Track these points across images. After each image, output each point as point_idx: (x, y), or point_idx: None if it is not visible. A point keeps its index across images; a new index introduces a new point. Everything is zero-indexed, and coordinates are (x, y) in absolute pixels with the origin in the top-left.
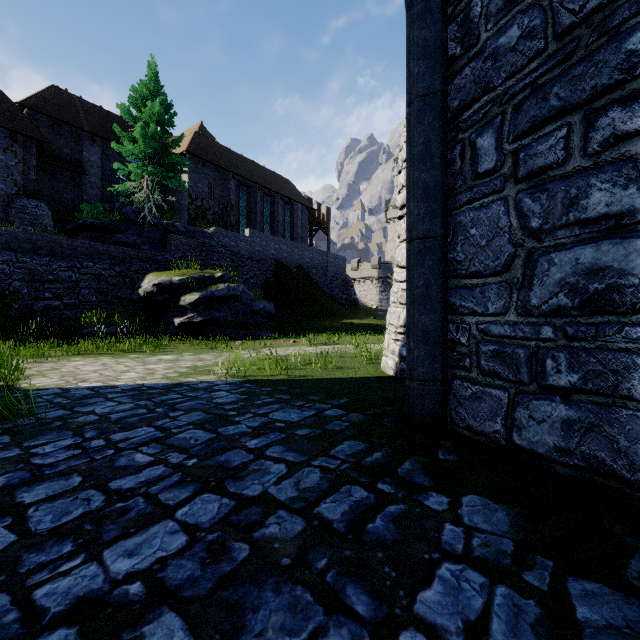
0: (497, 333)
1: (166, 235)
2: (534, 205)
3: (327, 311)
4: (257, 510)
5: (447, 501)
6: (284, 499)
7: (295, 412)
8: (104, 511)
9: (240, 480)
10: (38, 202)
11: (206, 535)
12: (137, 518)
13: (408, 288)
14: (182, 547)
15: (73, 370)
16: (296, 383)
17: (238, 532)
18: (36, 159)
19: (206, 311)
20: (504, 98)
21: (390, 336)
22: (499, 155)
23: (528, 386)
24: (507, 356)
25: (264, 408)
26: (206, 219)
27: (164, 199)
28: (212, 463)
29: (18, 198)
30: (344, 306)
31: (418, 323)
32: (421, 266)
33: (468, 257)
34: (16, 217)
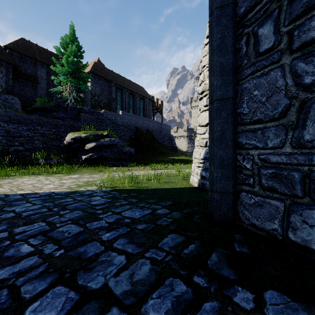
0: (275, 161)
1: (79, 113)
2: (307, 66)
3: (161, 152)
4: (94, 306)
5: (252, 298)
6: (119, 293)
7: (138, 211)
8: None
9: (89, 271)
10: (13, 96)
11: None
12: None
13: (210, 133)
14: None
15: (19, 183)
16: (142, 191)
17: None
18: (13, 75)
19: (98, 152)
20: None
21: (195, 164)
22: (276, 36)
23: (302, 199)
24: (283, 177)
25: (120, 208)
26: (100, 106)
27: (79, 96)
28: (73, 254)
29: (3, 94)
30: (170, 150)
31: (217, 155)
32: (219, 118)
33: (252, 110)
34: (2, 104)
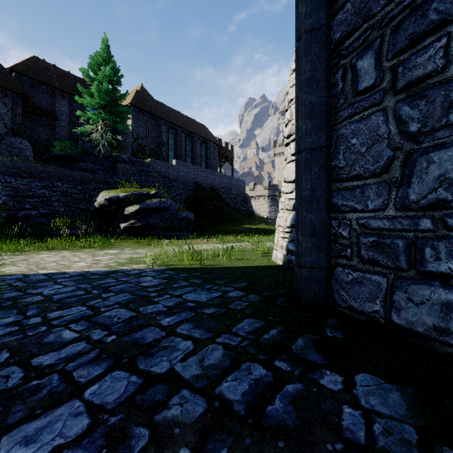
0: (376, 226)
1: (115, 164)
2: (413, 111)
3: (232, 219)
4: (162, 389)
5: (341, 380)
6: (188, 377)
7: (204, 293)
8: (18, 389)
9: (150, 357)
10: (22, 139)
11: (108, 418)
12: (47, 397)
13: (297, 191)
14: (82, 432)
15: (38, 260)
16: (207, 270)
17: (140, 414)
18: (21, 109)
19: (143, 218)
20: (383, 22)
21: (279, 235)
22: (378, 72)
23: (407, 272)
24: (386, 246)
25: (179, 290)
26: (145, 153)
27: (114, 138)
28: (128, 340)
29: (7, 136)
30: (244, 216)
31: (306, 220)
32: (308, 172)
33: (349, 163)
34: (6, 150)
